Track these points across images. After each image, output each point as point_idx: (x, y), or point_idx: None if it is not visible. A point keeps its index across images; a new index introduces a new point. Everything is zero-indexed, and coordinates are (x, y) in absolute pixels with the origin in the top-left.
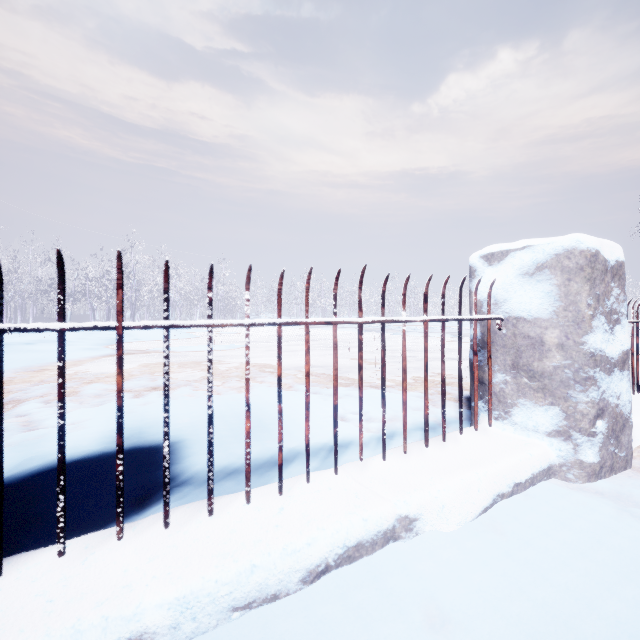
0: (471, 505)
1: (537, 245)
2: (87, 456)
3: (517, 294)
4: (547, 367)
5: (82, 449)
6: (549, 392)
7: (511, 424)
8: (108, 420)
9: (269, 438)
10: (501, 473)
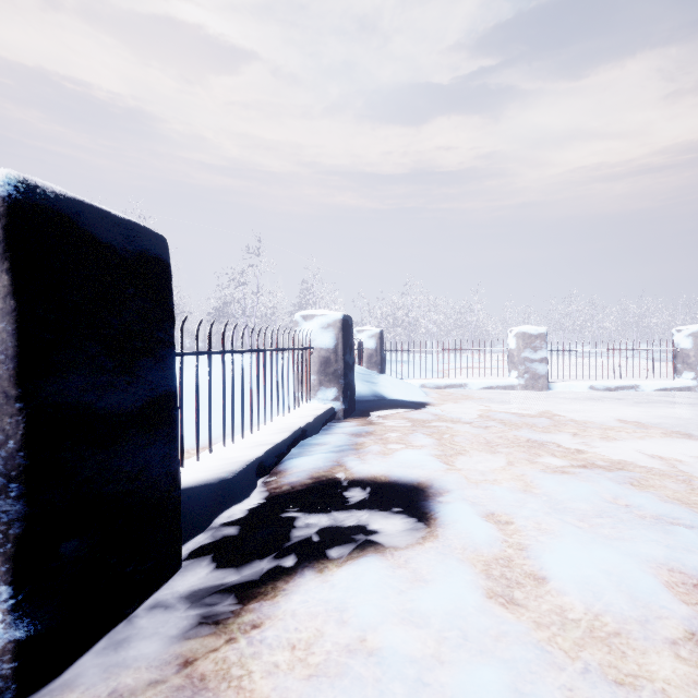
0: (655, 387)
1: (689, 329)
2: None
3: (683, 342)
4: (690, 362)
5: None
6: (691, 368)
7: (681, 378)
8: None
9: None
10: (667, 384)
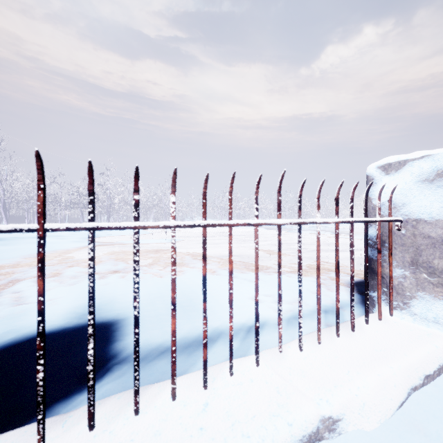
0: (389, 401)
1: (437, 154)
2: (51, 331)
3: (416, 198)
4: None
5: (50, 324)
6: None
7: (410, 314)
8: (76, 298)
9: (197, 317)
10: (413, 366)
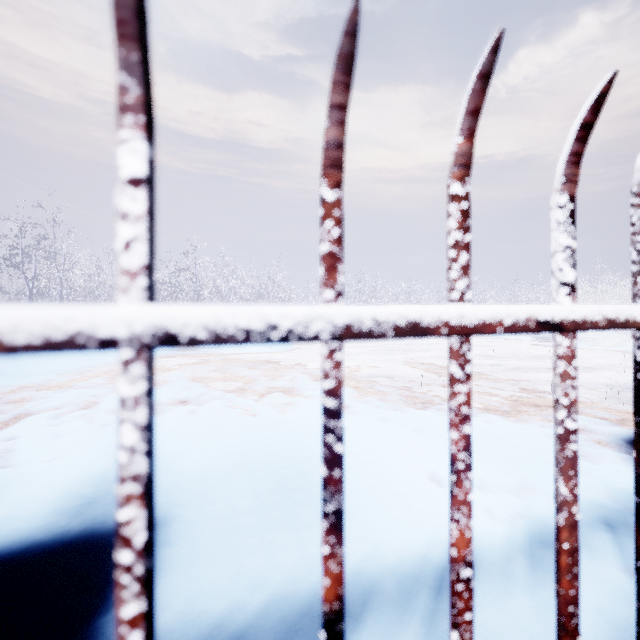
0: None
1: None
2: (2, 553)
3: None
4: None
5: (12, 529)
6: None
7: None
8: (97, 458)
9: (315, 525)
10: None
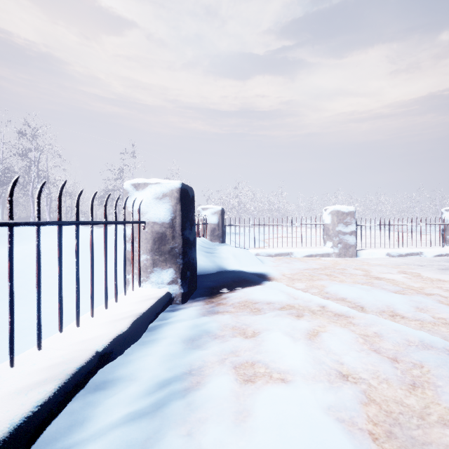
0: (434, 253)
1: None
2: None
3: None
4: None
5: None
6: None
7: None
8: None
9: None
10: (442, 251)
